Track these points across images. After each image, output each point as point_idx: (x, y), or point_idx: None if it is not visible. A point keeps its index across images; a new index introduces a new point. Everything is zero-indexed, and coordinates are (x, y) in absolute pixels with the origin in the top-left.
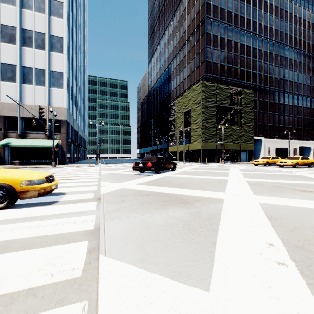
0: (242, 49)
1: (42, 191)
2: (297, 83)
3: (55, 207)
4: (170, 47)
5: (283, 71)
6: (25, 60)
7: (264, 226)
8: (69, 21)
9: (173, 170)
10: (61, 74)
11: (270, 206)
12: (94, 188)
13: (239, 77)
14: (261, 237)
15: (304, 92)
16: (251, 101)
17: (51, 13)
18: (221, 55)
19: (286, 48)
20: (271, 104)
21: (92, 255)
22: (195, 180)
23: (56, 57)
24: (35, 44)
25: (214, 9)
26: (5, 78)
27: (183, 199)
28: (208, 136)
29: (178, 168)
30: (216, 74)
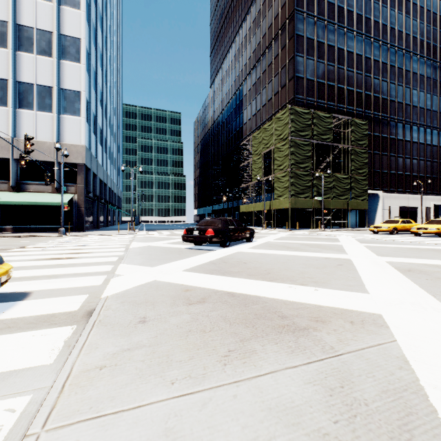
0: (350, 60)
1: None
2: (430, 111)
3: None
4: (241, 59)
5: (411, 92)
6: (21, 72)
7: None
8: (91, 15)
9: (250, 241)
10: (77, 94)
11: None
12: (97, 281)
13: (345, 101)
14: None
15: None
16: (365, 136)
17: (62, 0)
18: (318, 68)
19: (414, 58)
20: (392, 141)
21: None
22: (292, 261)
23: (69, 68)
24: (37, 48)
25: None
26: None
27: (284, 315)
28: (300, 188)
29: (256, 237)
30: (311, 97)
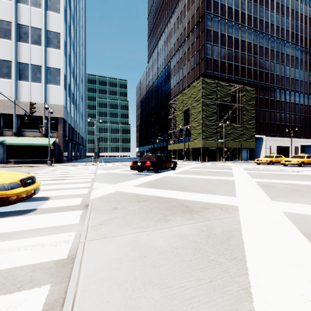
0: (243, 46)
1: (13, 197)
2: (298, 81)
3: (28, 219)
4: (169, 44)
5: (285, 68)
6: (20, 56)
7: (309, 253)
8: (67, 17)
9: (174, 169)
10: (58, 71)
11: (299, 217)
12: (84, 191)
13: (239, 74)
14: None
15: (305, 90)
16: (253, 98)
17: (48, 7)
18: (221, 52)
19: (287, 45)
20: (272, 101)
21: None
22: (198, 181)
23: (52, 53)
24: (31, 39)
25: (214, 5)
26: (0, 75)
27: (188, 206)
28: (208, 134)
29: (178, 167)
30: (216, 71)
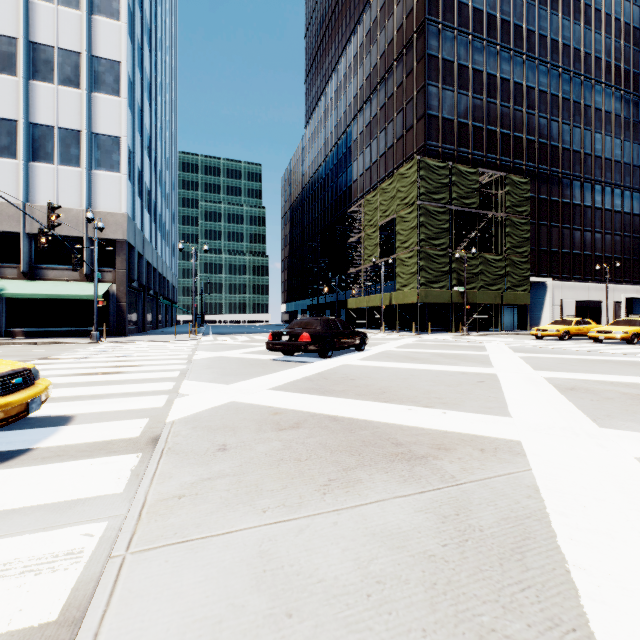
0: (505, 91)
1: None
2: (620, 163)
3: None
4: (349, 89)
5: (592, 137)
6: (36, 110)
7: None
8: (135, 28)
9: (361, 350)
10: (116, 141)
11: None
12: (157, 402)
13: (498, 150)
14: None
15: (636, 183)
16: (526, 200)
17: (94, 8)
18: (459, 103)
19: (597, 88)
20: (565, 207)
21: None
22: (417, 377)
23: (104, 104)
24: (59, 75)
25: (444, 4)
26: None
27: (399, 442)
28: (433, 274)
29: (370, 345)
30: (450, 144)
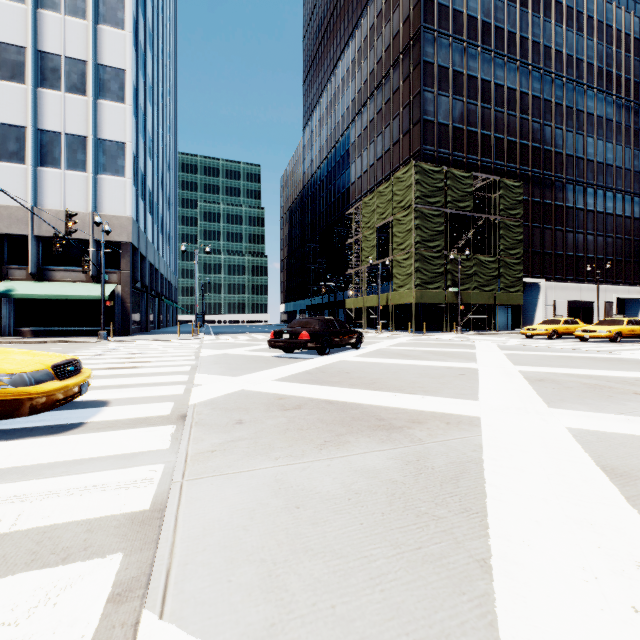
0: (499, 96)
1: (41, 400)
2: (612, 167)
3: (69, 441)
4: (348, 93)
5: (584, 141)
6: (44, 117)
7: (606, 501)
8: (139, 37)
9: (357, 348)
10: (121, 147)
11: (598, 437)
12: (177, 390)
13: (492, 154)
14: (613, 542)
15: (627, 186)
16: (519, 203)
17: (100, 17)
18: (454, 108)
19: (589, 93)
20: (558, 210)
21: (121, 612)
22: (406, 371)
23: (109, 111)
24: (66, 83)
25: (440, 12)
26: (3, 155)
27: (382, 418)
28: (428, 276)
29: (366, 343)
30: (445, 148)
